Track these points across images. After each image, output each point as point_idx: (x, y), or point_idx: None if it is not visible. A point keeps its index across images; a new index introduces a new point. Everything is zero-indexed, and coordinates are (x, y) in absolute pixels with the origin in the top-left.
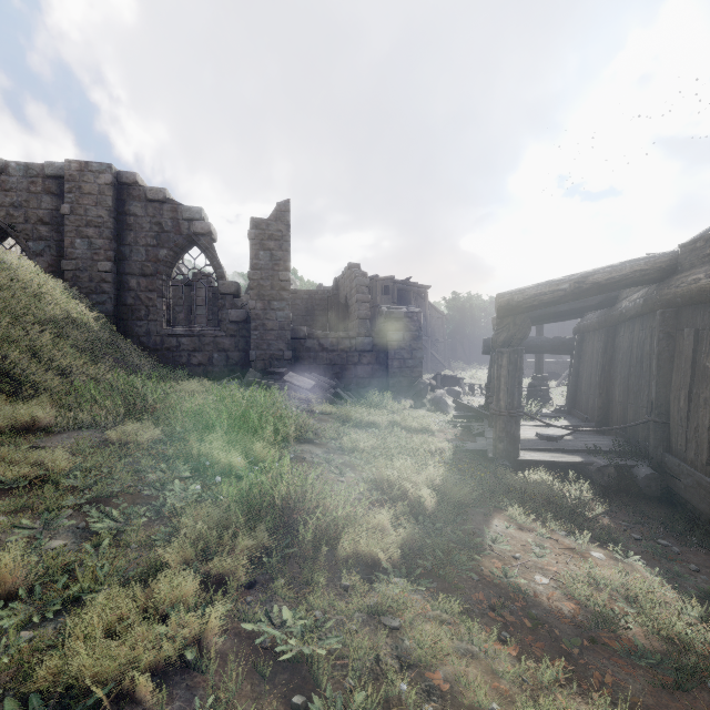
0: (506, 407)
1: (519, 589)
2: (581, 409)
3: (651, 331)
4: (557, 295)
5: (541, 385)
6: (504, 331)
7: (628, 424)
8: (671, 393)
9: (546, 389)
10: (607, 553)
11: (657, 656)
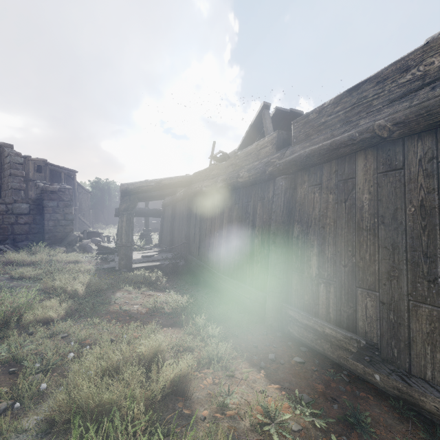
0: (125, 242)
1: (126, 310)
2: (164, 243)
3: (186, 206)
4: (149, 188)
5: (148, 234)
6: (124, 203)
7: (177, 245)
8: (190, 231)
9: (150, 236)
10: (163, 293)
11: (170, 312)
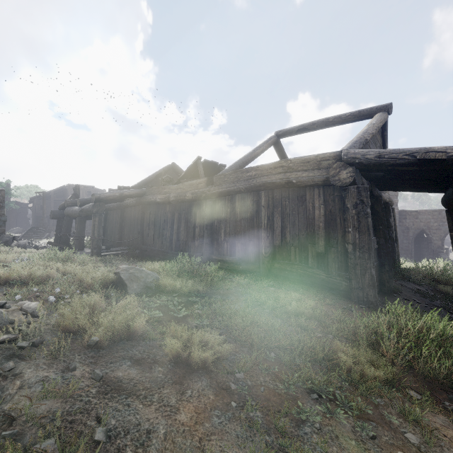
0: (98, 236)
1: None
2: (108, 242)
3: (138, 211)
4: (115, 197)
5: None
6: (96, 207)
7: (134, 238)
8: (144, 228)
9: None
10: None
11: None
